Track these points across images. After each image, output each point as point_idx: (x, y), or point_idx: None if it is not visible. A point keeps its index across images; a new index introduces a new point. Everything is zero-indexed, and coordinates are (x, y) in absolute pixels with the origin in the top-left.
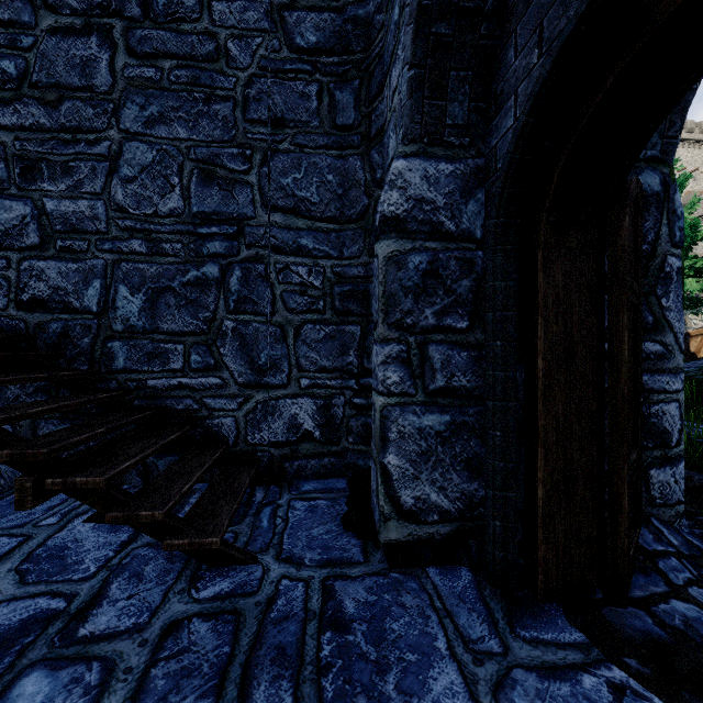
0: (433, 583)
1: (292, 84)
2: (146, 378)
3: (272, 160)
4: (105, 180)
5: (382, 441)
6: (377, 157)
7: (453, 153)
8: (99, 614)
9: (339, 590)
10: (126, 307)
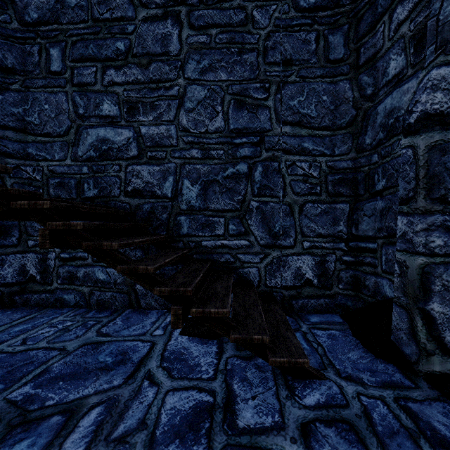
0: None
1: (297, 34)
2: (201, 240)
3: (283, 89)
4: (176, 112)
5: (424, 291)
6: (367, 79)
7: None
8: (241, 410)
9: (418, 411)
10: (188, 193)
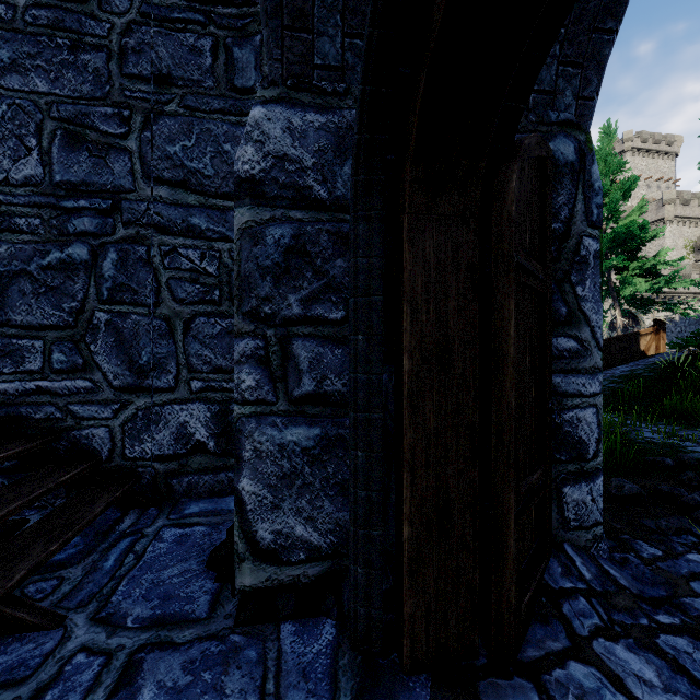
0: (279, 649)
1: (181, 35)
2: None
3: (157, 124)
4: None
5: (237, 460)
6: None
7: (324, 101)
8: None
9: (147, 668)
10: None
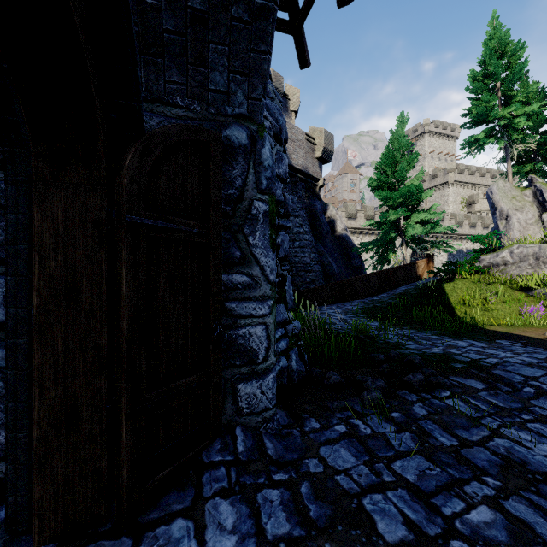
0: None
1: None
2: None
3: None
4: None
5: None
6: None
7: None
8: None
9: None
10: None
